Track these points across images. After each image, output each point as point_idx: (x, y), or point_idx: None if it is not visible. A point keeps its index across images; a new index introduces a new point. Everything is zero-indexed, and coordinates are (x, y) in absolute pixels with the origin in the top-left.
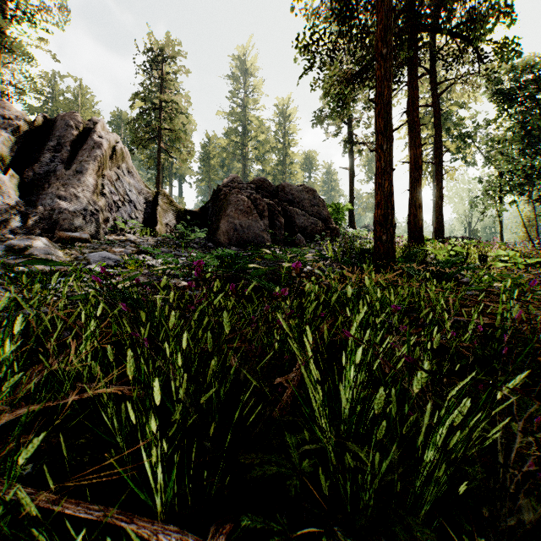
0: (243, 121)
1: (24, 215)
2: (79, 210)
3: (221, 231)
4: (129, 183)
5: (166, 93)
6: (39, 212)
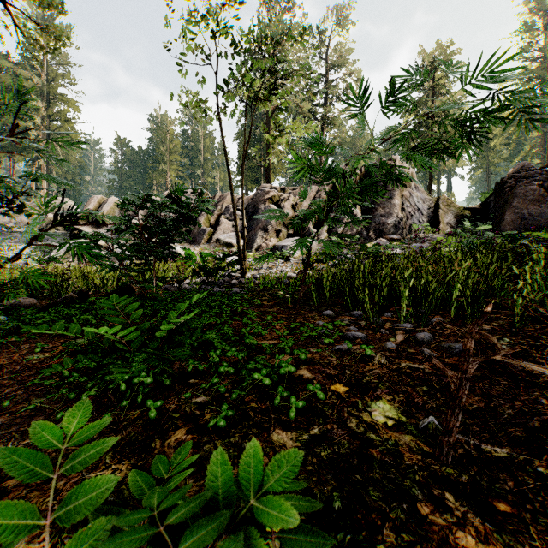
0: (540, 76)
1: (366, 229)
2: (392, 222)
3: (505, 222)
4: (417, 196)
5: (438, 101)
6: (373, 226)
